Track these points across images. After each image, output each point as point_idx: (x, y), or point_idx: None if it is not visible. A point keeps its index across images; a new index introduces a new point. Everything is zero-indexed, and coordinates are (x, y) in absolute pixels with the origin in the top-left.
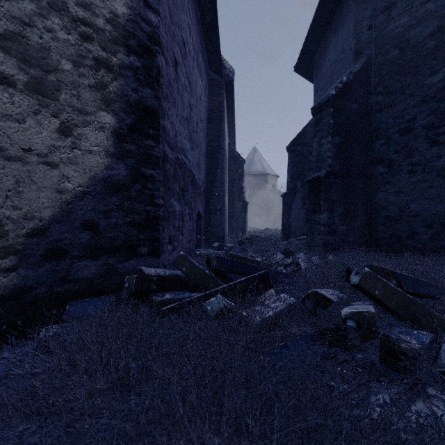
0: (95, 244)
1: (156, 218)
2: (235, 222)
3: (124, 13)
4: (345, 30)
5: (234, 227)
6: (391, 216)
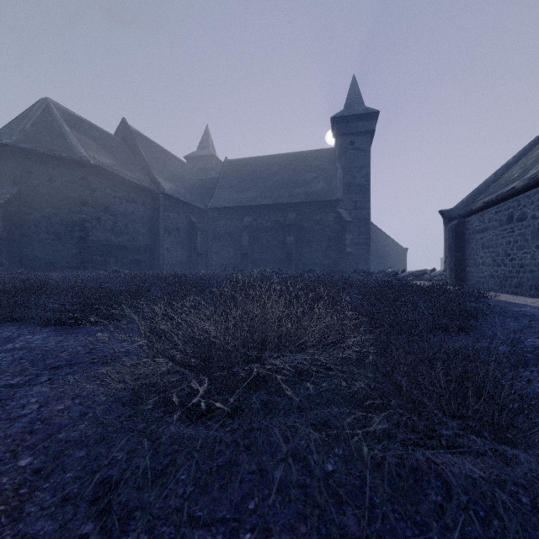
0: None
1: None
2: None
3: None
4: (7, 165)
5: None
6: (31, 259)
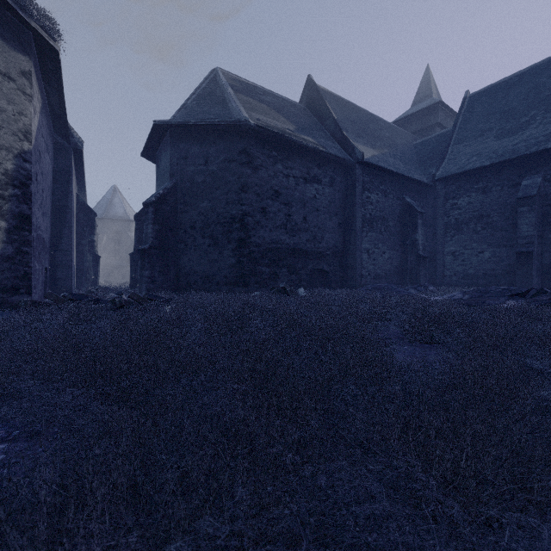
0: None
1: (30, 274)
2: (85, 276)
3: (12, 168)
4: (167, 155)
5: (84, 281)
6: (187, 273)
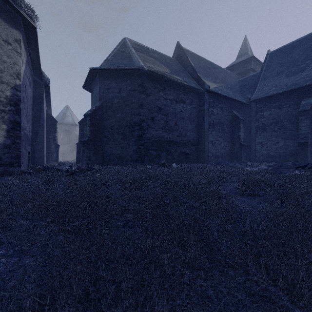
0: (1, 163)
1: (20, 155)
2: (51, 156)
3: (10, 94)
4: (97, 87)
5: (50, 159)
6: (108, 154)
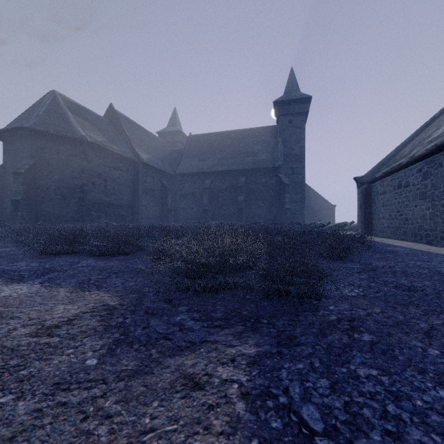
0: None
1: None
2: None
3: None
4: (26, 143)
5: None
6: (44, 214)
